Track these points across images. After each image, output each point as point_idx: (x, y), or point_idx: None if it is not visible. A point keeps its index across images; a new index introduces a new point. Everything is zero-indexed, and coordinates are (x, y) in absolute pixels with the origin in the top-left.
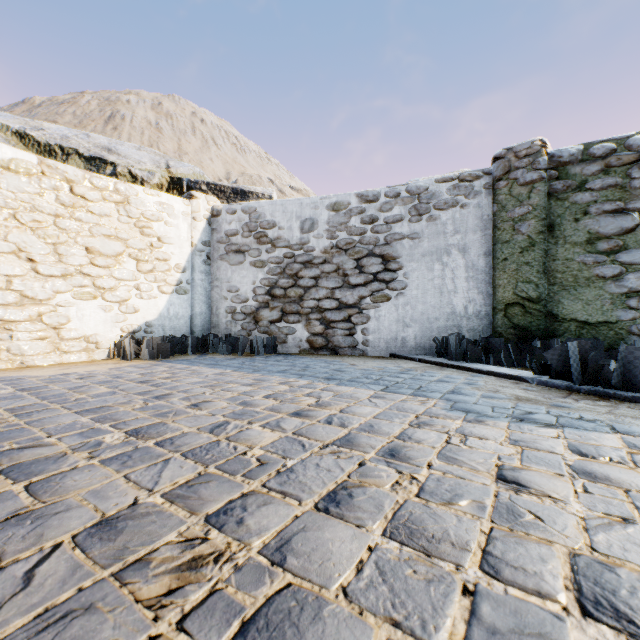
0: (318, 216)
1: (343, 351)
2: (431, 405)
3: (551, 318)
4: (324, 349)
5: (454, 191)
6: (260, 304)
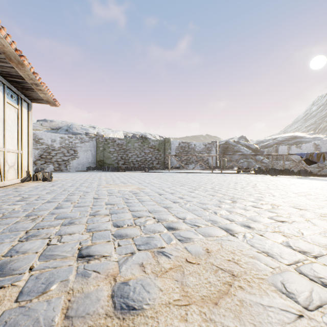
0: (57, 139)
1: (64, 171)
2: (93, 173)
3: (105, 163)
4: (59, 170)
5: (89, 139)
6: (37, 159)
